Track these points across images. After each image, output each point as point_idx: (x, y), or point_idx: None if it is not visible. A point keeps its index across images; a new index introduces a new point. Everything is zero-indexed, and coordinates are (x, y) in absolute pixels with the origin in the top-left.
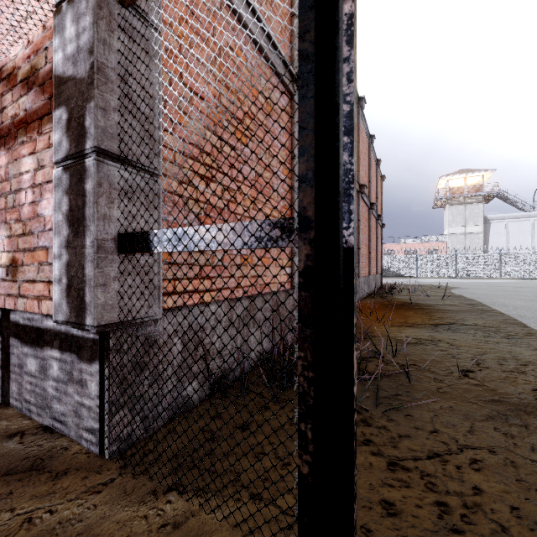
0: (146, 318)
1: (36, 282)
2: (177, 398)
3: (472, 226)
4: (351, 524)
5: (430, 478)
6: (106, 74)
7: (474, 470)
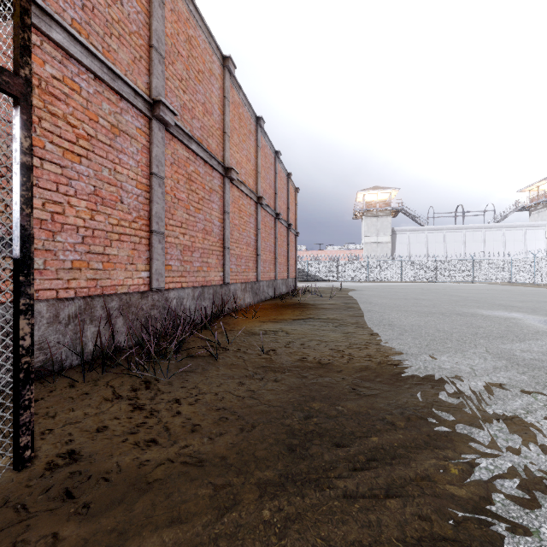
0: None
1: None
2: None
3: (383, 236)
4: (19, 423)
5: (153, 412)
6: None
7: (190, 404)
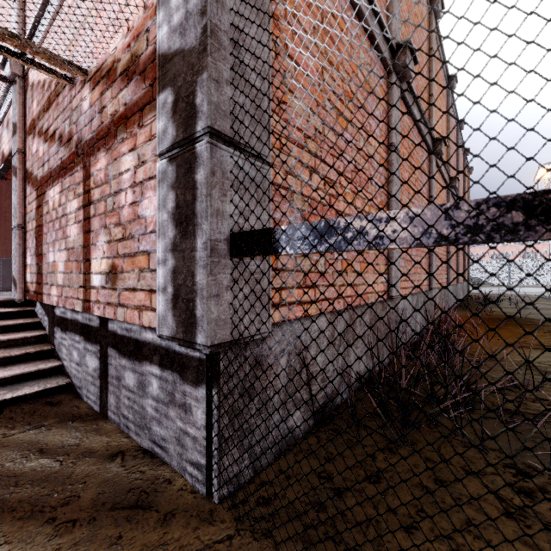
0: (256, 335)
1: (136, 290)
2: (283, 430)
3: None
4: None
5: None
6: (219, 38)
7: None
